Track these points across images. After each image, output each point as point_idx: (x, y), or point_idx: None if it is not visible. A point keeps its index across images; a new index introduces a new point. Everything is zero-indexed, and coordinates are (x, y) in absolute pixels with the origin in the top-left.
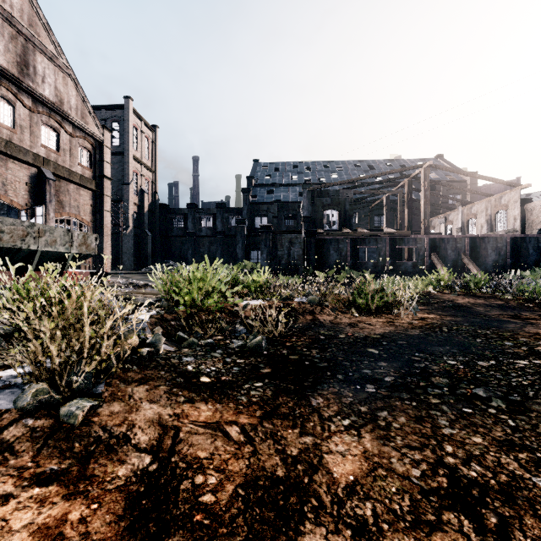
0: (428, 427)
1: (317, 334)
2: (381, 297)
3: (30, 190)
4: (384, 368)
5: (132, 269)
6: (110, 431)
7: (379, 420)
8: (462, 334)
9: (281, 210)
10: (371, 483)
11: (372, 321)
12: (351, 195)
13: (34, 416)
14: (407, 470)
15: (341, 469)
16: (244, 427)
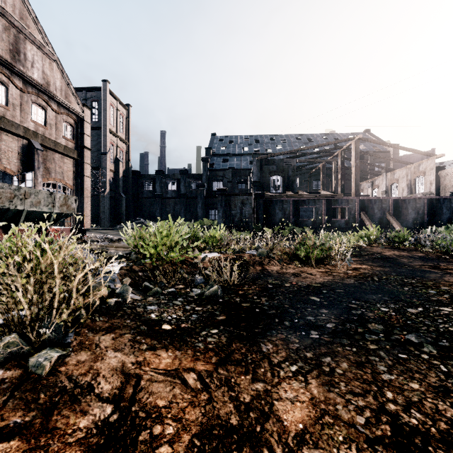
0: (369, 373)
1: (266, 283)
2: (320, 251)
3: (21, 159)
4: (325, 315)
5: (109, 225)
6: (75, 381)
7: (323, 366)
8: (391, 283)
9: (235, 176)
10: (319, 431)
11: (313, 271)
12: (293, 163)
13: (4, 367)
14: (352, 417)
15: (291, 417)
16: (201, 374)
